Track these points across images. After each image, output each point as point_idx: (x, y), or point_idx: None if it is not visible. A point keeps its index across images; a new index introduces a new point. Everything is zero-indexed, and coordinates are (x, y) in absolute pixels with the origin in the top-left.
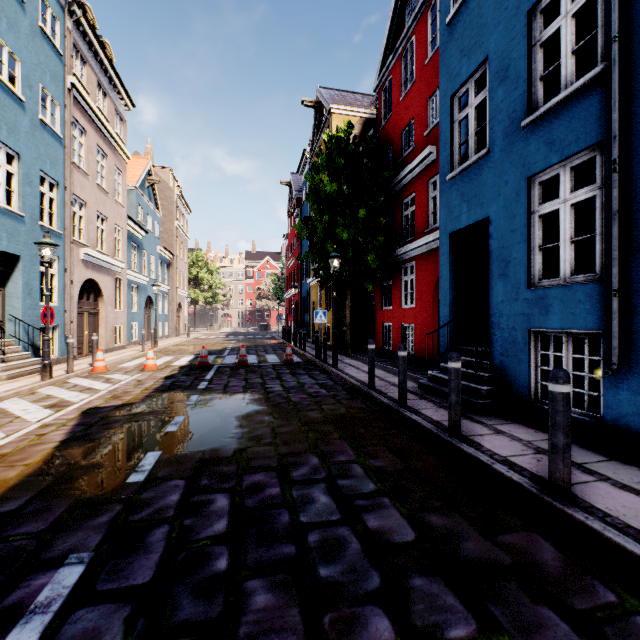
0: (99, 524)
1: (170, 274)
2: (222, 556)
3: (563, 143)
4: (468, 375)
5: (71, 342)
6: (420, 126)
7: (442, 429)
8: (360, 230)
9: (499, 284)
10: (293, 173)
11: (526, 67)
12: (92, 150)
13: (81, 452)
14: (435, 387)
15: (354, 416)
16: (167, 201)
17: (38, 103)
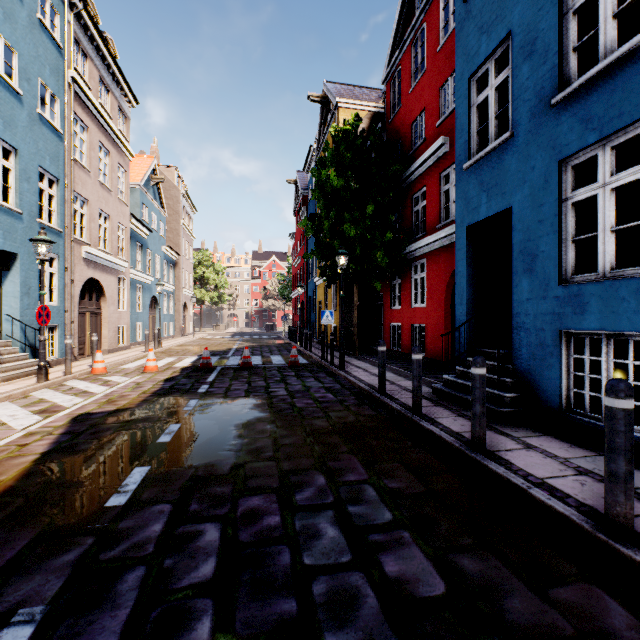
0: (63, 564)
1: (175, 274)
2: (205, 615)
3: (602, 119)
4: (488, 380)
5: (69, 343)
6: (431, 117)
7: (464, 442)
8: (368, 226)
9: (524, 280)
10: (299, 171)
11: (557, 38)
12: (94, 147)
13: (61, 467)
14: (451, 393)
15: (364, 425)
16: (172, 200)
17: (37, 97)
